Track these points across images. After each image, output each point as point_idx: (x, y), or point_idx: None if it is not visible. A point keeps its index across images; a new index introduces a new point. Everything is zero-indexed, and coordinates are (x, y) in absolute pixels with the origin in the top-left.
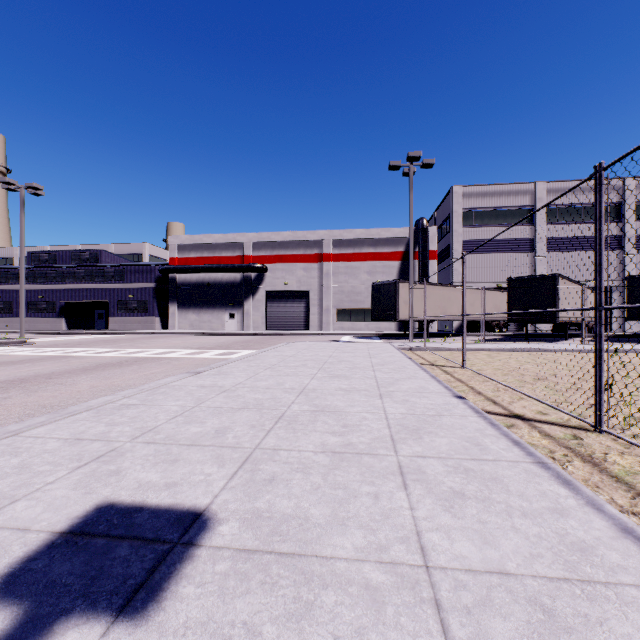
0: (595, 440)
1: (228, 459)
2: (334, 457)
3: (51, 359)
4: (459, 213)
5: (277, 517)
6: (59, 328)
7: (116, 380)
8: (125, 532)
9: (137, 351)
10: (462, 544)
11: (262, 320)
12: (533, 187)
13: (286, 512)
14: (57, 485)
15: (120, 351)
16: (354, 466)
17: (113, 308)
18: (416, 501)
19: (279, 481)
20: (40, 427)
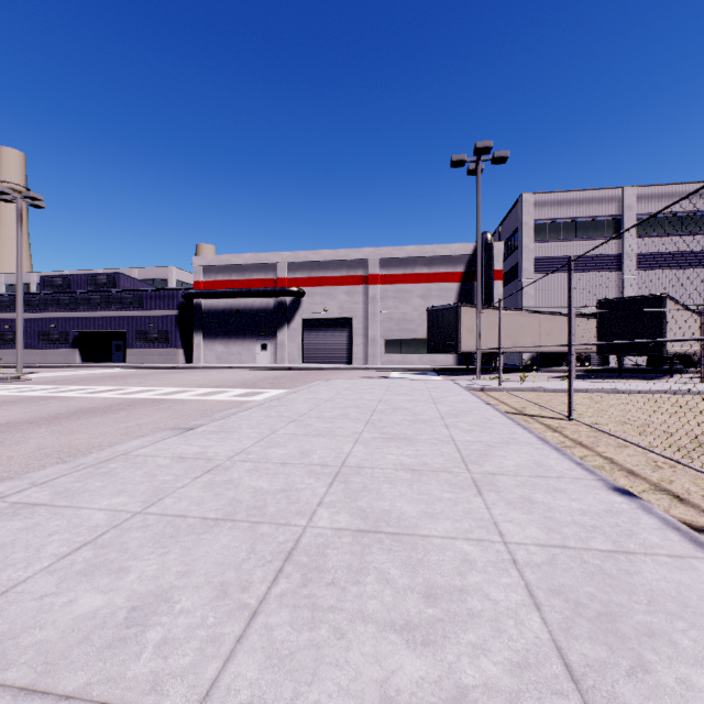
0: None
1: None
2: None
3: (27, 401)
4: (530, 225)
5: None
6: (73, 361)
7: (80, 436)
8: None
9: (141, 390)
10: None
11: (298, 352)
12: (620, 193)
13: None
14: None
15: (120, 390)
16: None
17: (131, 338)
18: None
19: None
20: None
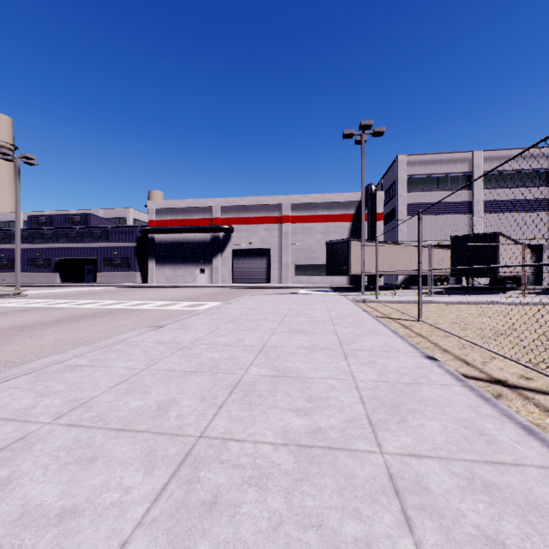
0: None
1: (161, 457)
2: (300, 455)
3: (33, 310)
4: (404, 179)
5: None
6: (54, 281)
7: (83, 333)
8: None
9: (114, 303)
10: None
11: (229, 274)
12: (471, 155)
13: None
14: None
15: (99, 303)
16: (328, 474)
17: (100, 264)
18: None
19: (223, 507)
20: None
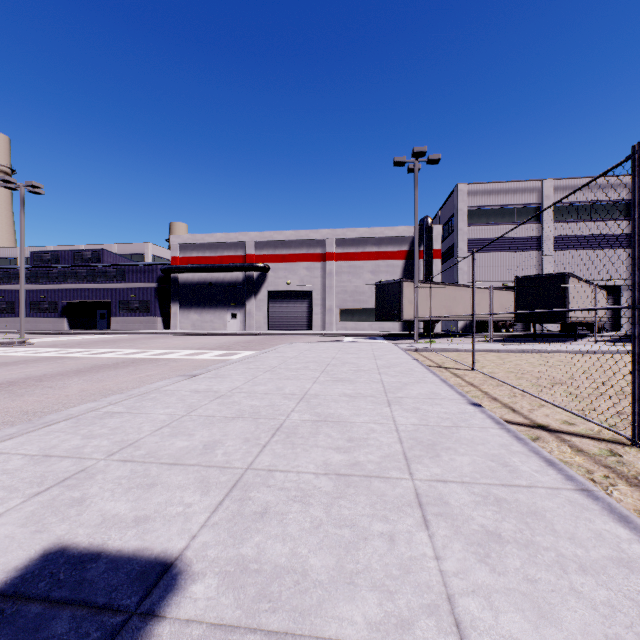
0: (636, 457)
1: (214, 483)
2: (339, 481)
3: (46, 360)
4: (464, 211)
5: (267, 570)
6: (61, 328)
7: (108, 383)
8: (70, 594)
9: (136, 352)
10: (510, 618)
11: (264, 320)
12: (540, 184)
13: (279, 562)
14: (4, 519)
15: (118, 352)
16: (362, 494)
17: (115, 308)
18: (442, 546)
19: (272, 515)
20: (8, 440)
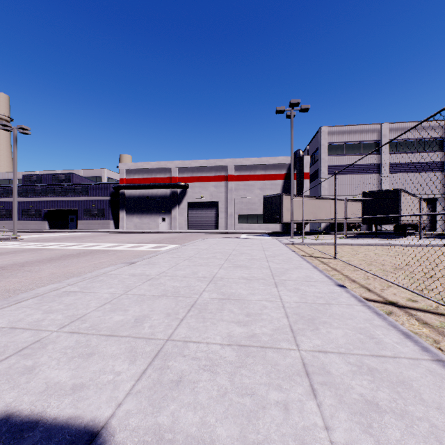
0: None
1: (140, 353)
2: (240, 351)
3: (30, 251)
4: (325, 146)
5: (179, 441)
6: (43, 228)
7: (71, 268)
8: None
9: (93, 245)
10: None
11: (185, 222)
12: (379, 127)
13: (190, 432)
14: None
15: (81, 245)
16: (259, 363)
17: (81, 214)
18: (329, 416)
19: (186, 383)
20: None
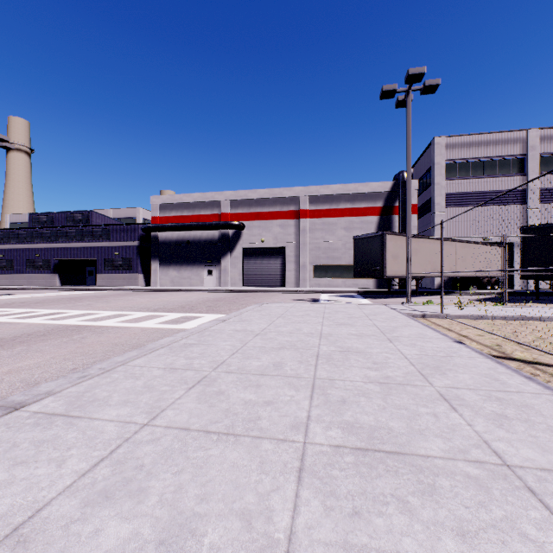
0: None
1: None
2: None
3: None
4: (442, 165)
5: None
6: (53, 284)
7: None
8: None
9: (77, 314)
10: None
11: (239, 276)
12: (524, 135)
13: None
14: None
15: (58, 314)
16: None
17: (100, 265)
18: None
19: None
20: None
